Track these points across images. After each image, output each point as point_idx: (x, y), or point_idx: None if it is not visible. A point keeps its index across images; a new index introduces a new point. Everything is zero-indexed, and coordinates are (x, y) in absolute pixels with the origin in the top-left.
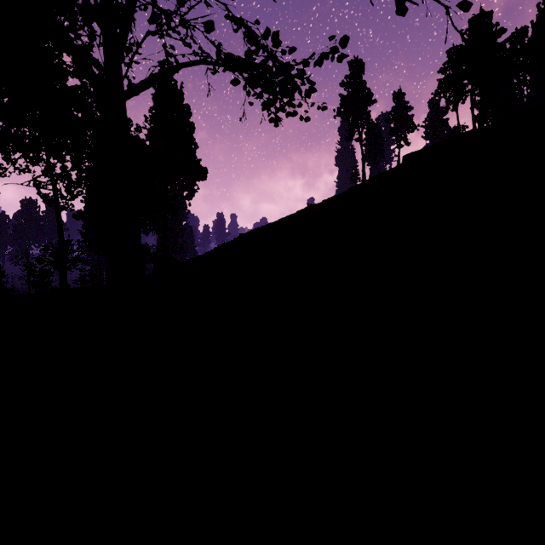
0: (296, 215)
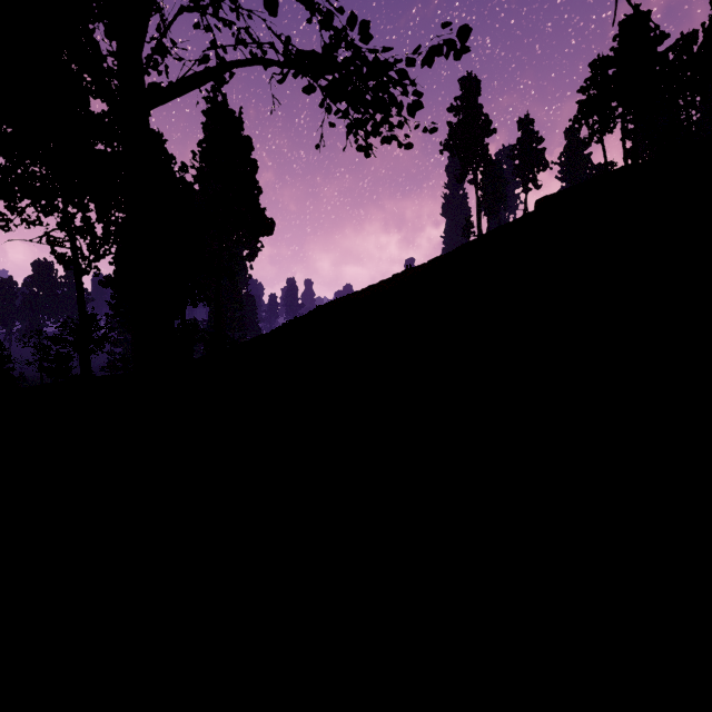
0: (391, 281)
